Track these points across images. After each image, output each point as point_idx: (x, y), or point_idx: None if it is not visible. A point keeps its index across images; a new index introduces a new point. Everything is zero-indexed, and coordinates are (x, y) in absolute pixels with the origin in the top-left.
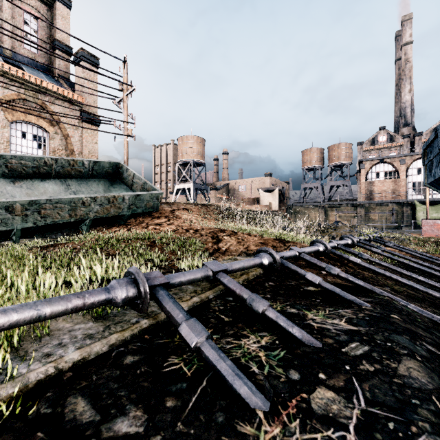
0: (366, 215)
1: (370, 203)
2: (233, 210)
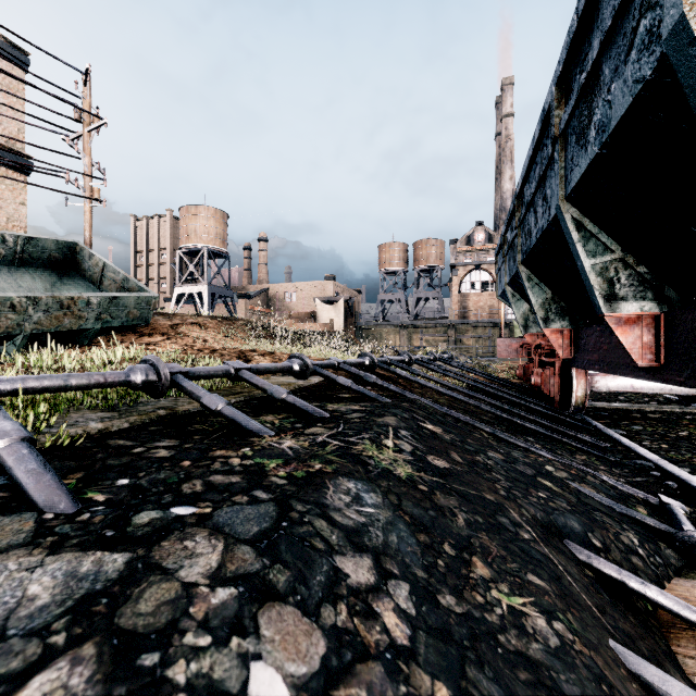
0: (459, 339)
1: (464, 324)
2: (273, 328)
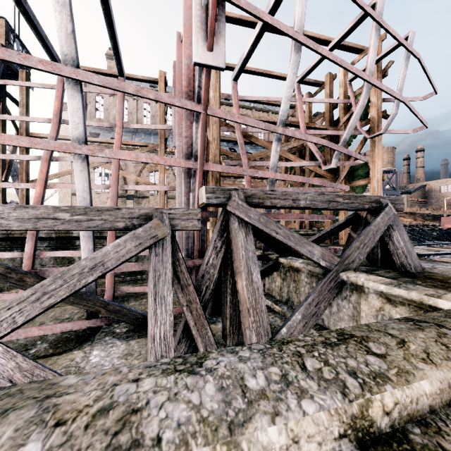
0: None
1: None
2: (432, 216)
